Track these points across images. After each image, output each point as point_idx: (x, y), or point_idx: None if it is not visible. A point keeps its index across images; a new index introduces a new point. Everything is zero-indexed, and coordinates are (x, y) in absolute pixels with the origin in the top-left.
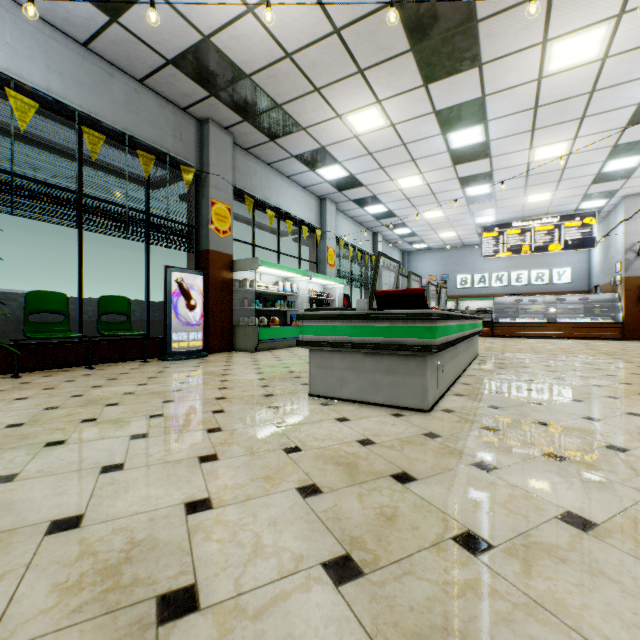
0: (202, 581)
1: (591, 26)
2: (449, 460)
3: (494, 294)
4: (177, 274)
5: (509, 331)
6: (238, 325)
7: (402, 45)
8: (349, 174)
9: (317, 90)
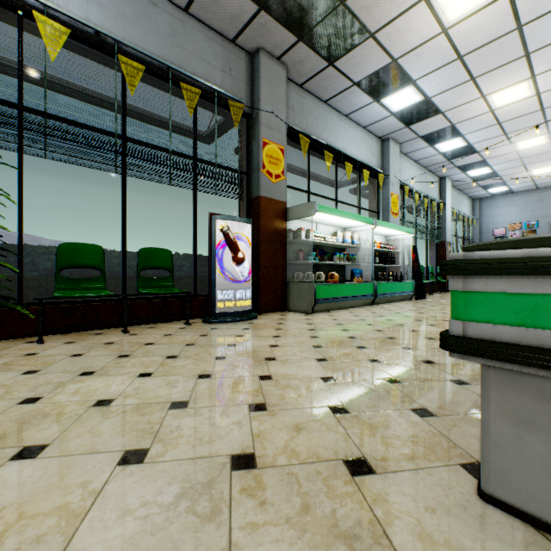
0: None
1: None
2: None
3: None
4: (222, 222)
5: None
6: (292, 281)
7: None
8: (423, 98)
9: None
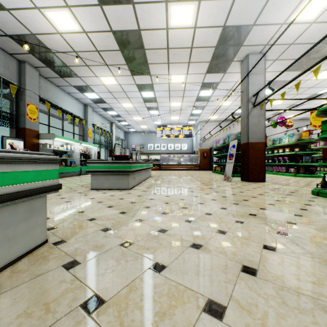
0: (84, 210)
1: (180, 74)
2: (132, 196)
3: (162, 153)
4: (10, 140)
5: (166, 168)
6: None
7: (123, 62)
8: (100, 97)
9: (87, 66)
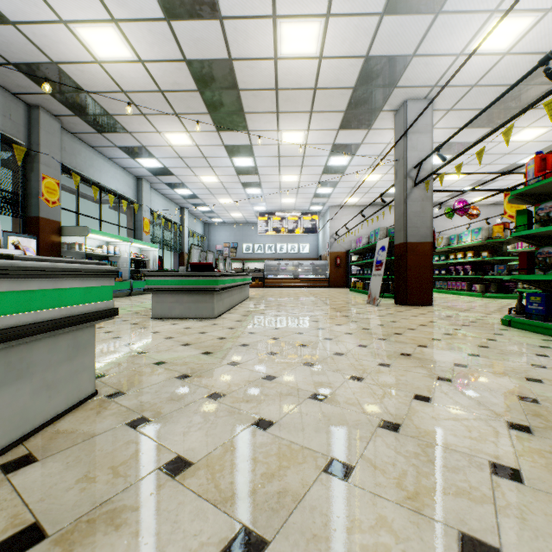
0: (146, 350)
1: (297, 131)
2: (220, 328)
3: (267, 258)
4: (14, 238)
5: (274, 283)
6: None
7: (203, 110)
8: (164, 166)
9: (143, 114)
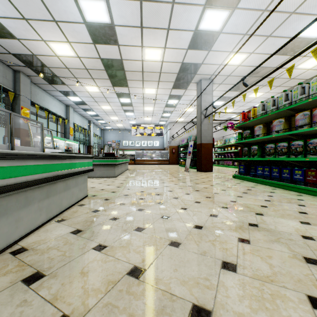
0: (94, 187)
1: (152, 88)
2: (119, 180)
3: (136, 149)
4: None
5: (140, 162)
6: None
7: (107, 77)
8: (82, 100)
9: (76, 78)
